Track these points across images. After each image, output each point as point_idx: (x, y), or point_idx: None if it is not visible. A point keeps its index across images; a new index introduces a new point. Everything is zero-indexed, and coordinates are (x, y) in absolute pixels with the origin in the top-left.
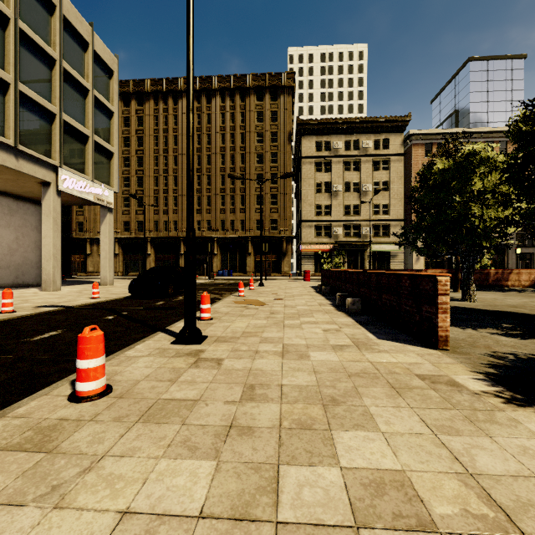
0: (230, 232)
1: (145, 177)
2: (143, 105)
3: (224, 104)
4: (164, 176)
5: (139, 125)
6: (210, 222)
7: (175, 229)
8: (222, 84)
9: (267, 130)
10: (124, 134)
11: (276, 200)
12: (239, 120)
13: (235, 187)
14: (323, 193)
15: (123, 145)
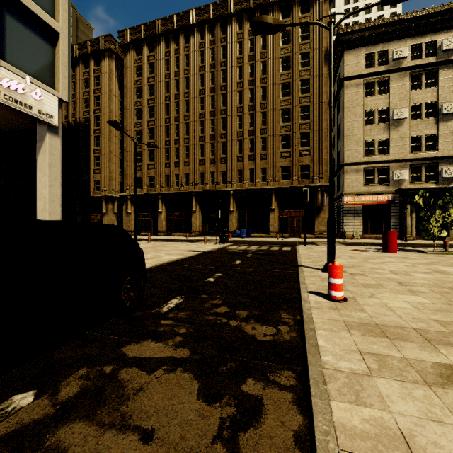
0: (248, 184)
1: (156, 128)
2: (154, 50)
3: (241, 31)
4: (175, 125)
5: (150, 73)
6: (225, 173)
7: (187, 183)
8: (239, 6)
9: (295, 52)
10: (136, 84)
11: (307, 140)
12: (259, 47)
13: (254, 129)
14: (377, 124)
15: (135, 96)
